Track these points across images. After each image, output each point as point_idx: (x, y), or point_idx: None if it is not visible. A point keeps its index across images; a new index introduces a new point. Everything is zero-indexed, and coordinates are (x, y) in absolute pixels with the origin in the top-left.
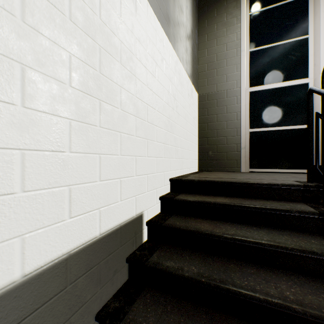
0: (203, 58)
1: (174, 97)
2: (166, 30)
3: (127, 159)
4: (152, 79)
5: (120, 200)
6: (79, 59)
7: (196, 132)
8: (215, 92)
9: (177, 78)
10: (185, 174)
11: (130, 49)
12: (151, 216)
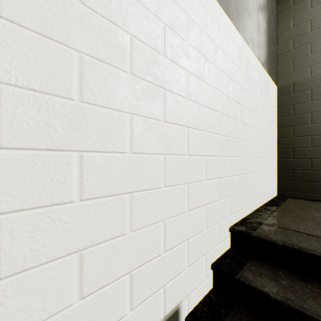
0: (286, 33)
1: (238, 101)
2: (224, 3)
3: (146, 231)
4: (198, 84)
5: (129, 309)
6: (23, 88)
7: (273, 141)
8: (308, 78)
9: (242, 71)
10: (255, 209)
11: (152, 46)
12: (196, 302)
